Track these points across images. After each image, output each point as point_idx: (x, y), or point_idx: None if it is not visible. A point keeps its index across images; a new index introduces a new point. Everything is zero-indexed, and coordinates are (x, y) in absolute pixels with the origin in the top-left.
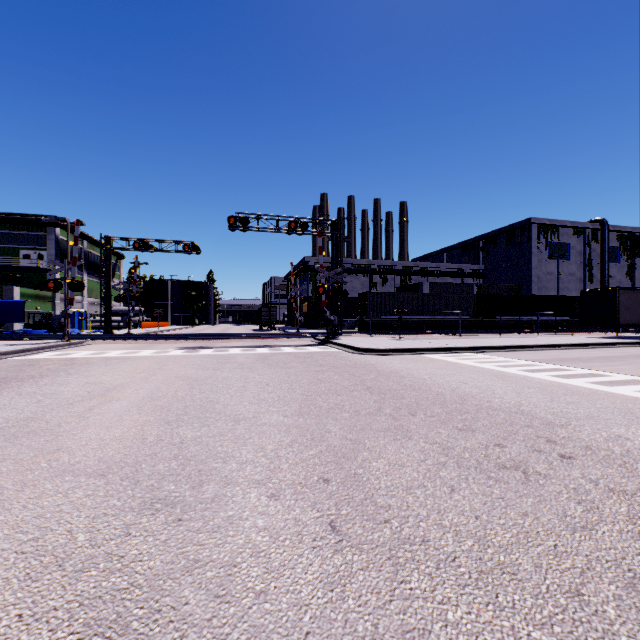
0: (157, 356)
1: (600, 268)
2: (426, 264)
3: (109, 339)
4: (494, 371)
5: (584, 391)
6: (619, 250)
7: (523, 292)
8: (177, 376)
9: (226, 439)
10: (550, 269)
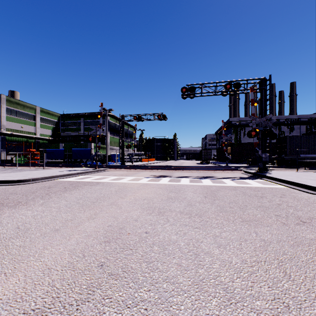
0: (128, 184)
1: None
2: None
3: (118, 168)
4: None
5: None
6: None
7: None
8: (110, 225)
9: None
10: None
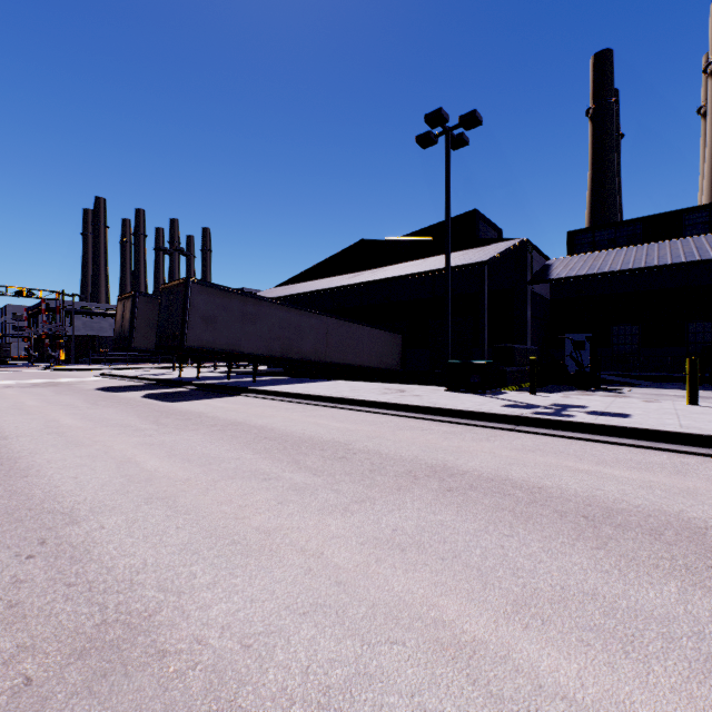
0: None
1: None
2: None
3: None
4: None
5: None
6: None
7: None
8: None
9: None
10: None
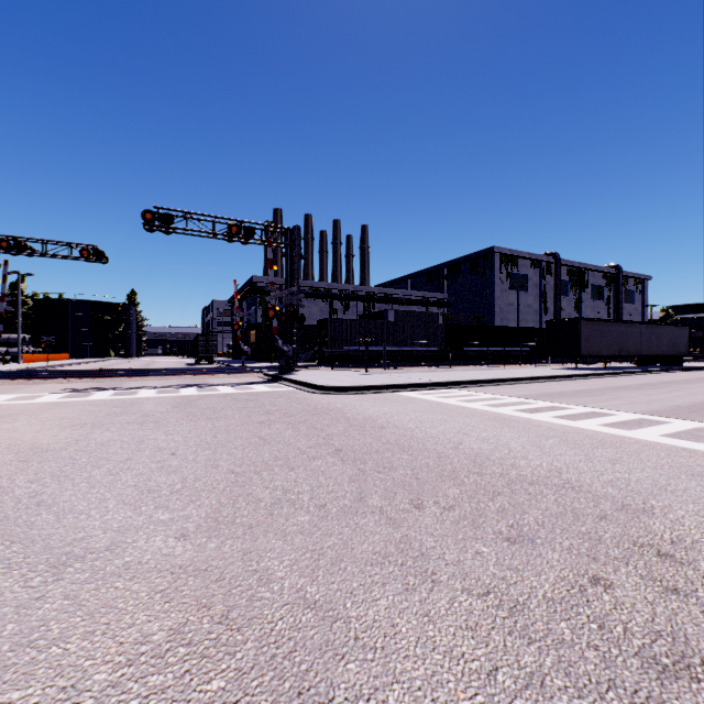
0: (9, 405)
1: (554, 301)
2: (391, 290)
3: None
4: (489, 413)
5: (610, 439)
6: (569, 284)
7: (486, 323)
8: (12, 444)
9: None
10: (511, 300)
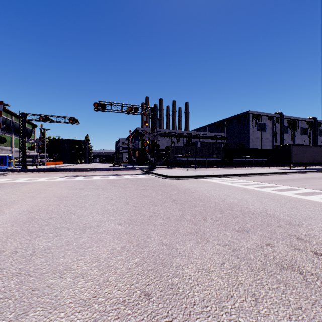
0: (48, 181)
1: (280, 136)
2: (199, 132)
3: (22, 171)
4: (241, 188)
5: (295, 199)
6: (288, 127)
7: (245, 147)
8: (54, 194)
9: (70, 248)
10: (257, 136)
